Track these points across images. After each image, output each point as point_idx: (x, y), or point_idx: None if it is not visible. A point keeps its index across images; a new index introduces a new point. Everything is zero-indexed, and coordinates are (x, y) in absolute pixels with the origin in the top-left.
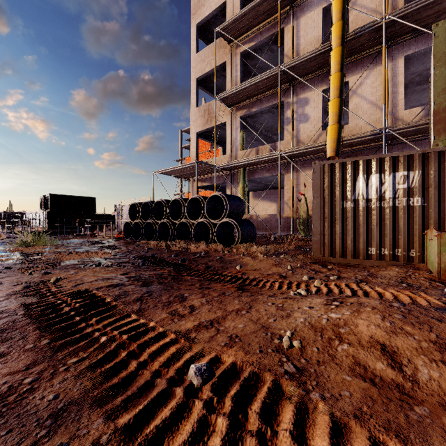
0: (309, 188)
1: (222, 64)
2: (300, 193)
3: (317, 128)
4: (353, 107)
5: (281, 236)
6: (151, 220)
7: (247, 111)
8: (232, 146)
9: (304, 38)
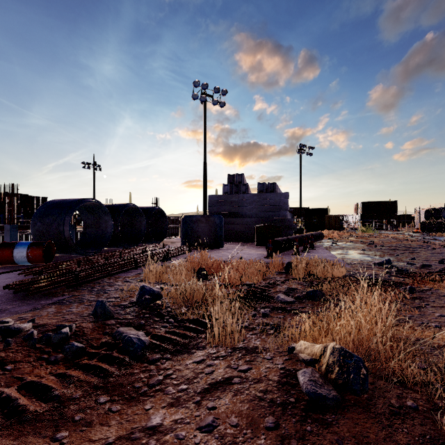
0: None
1: None
2: None
3: None
4: None
5: None
6: (440, 220)
7: None
8: None
9: None
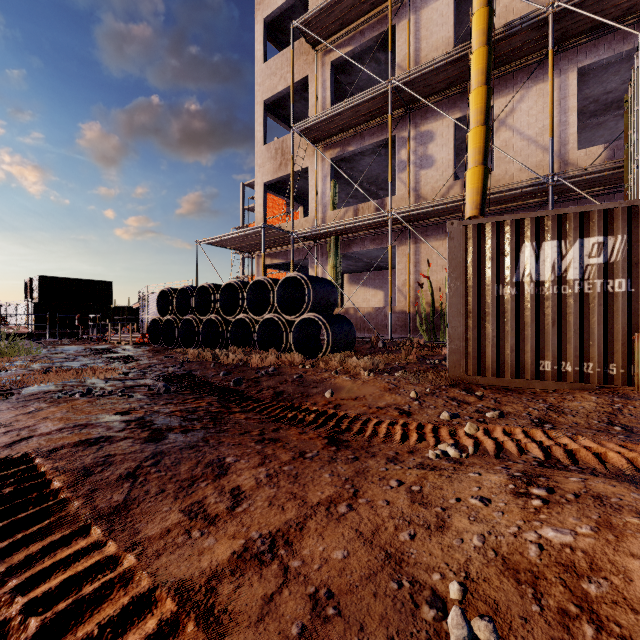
0: (434, 267)
1: (303, 79)
2: (422, 274)
3: (446, 177)
4: (501, 145)
5: (393, 340)
6: (191, 316)
7: (340, 150)
8: (318, 204)
9: (426, 41)
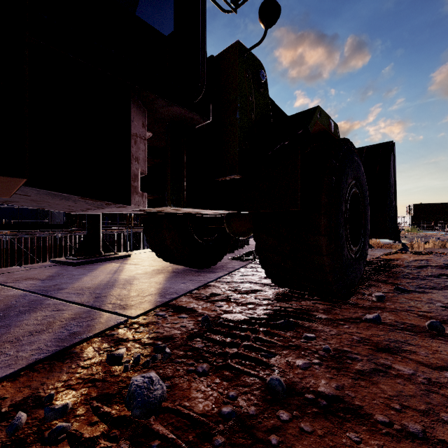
0: None
1: None
2: None
3: None
4: None
5: None
6: None
7: None
8: None
9: None
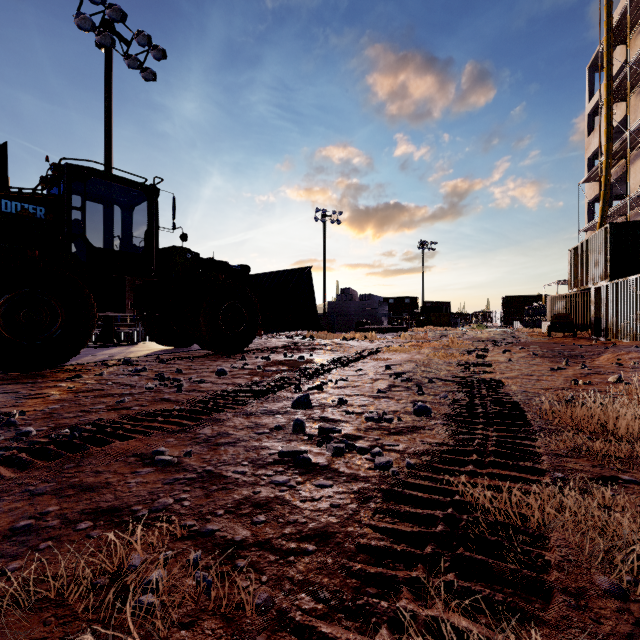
0: None
1: None
2: None
3: None
4: None
5: None
6: (529, 318)
7: None
8: None
9: (634, 180)
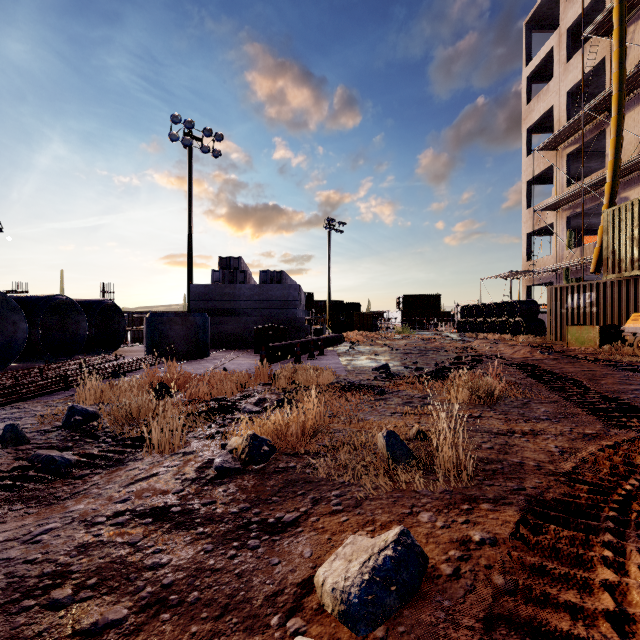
0: None
1: (550, 166)
2: None
3: None
4: None
5: None
6: (473, 319)
7: (571, 211)
8: (558, 246)
9: (624, 138)
